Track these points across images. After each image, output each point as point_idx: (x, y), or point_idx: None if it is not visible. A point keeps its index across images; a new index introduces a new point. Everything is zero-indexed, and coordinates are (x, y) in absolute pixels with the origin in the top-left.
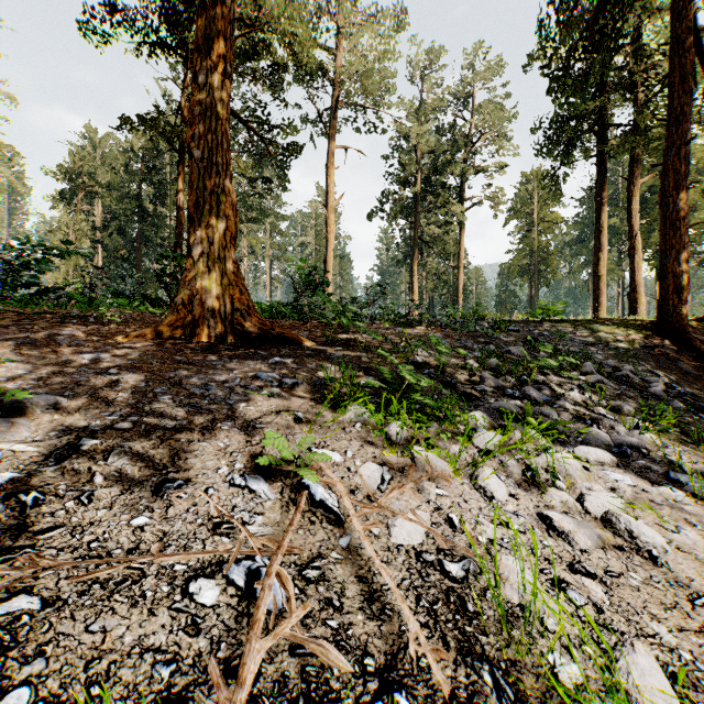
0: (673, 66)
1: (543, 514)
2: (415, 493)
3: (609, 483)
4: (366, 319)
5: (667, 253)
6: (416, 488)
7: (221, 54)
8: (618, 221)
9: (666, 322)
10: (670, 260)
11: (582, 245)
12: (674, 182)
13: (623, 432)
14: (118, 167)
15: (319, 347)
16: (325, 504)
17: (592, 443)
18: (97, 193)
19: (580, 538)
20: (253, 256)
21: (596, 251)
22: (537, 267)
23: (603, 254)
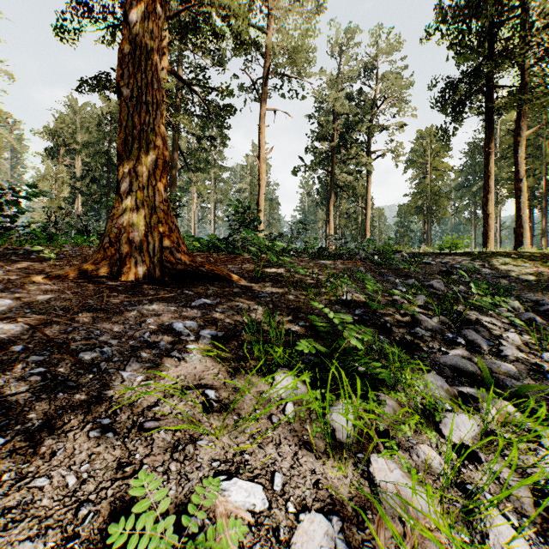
0: None
1: None
2: None
3: None
4: (293, 252)
5: None
6: None
7: None
8: (496, 169)
9: None
10: None
11: (466, 189)
12: None
13: None
14: (93, 129)
15: (248, 283)
16: None
17: None
18: (75, 149)
19: None
20: (201, 200)
21: (485, 193)
22: (430, 207)
23: (491, 195)
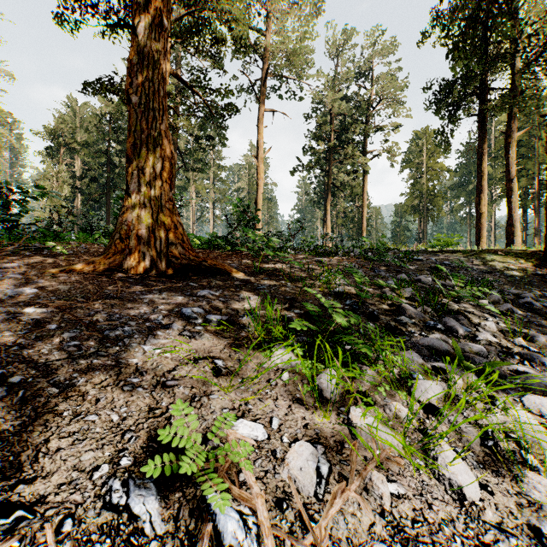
0: None
1: (544, 534)
2: (363, 498)
3: None
4: (290, 250)
5: None
6: (362, 485)
7: (157, 8)
8: (491, 169)
9: None
10: None
11: (461, 189)
12: None
13: None
14: (93, 129)
15: (247, 277)
16: None
17: (535, 388)
18: (75, 149)
19: None
20: (199, 199)
21: (478, 192)
22: (426, 207)
23: (484, 195)
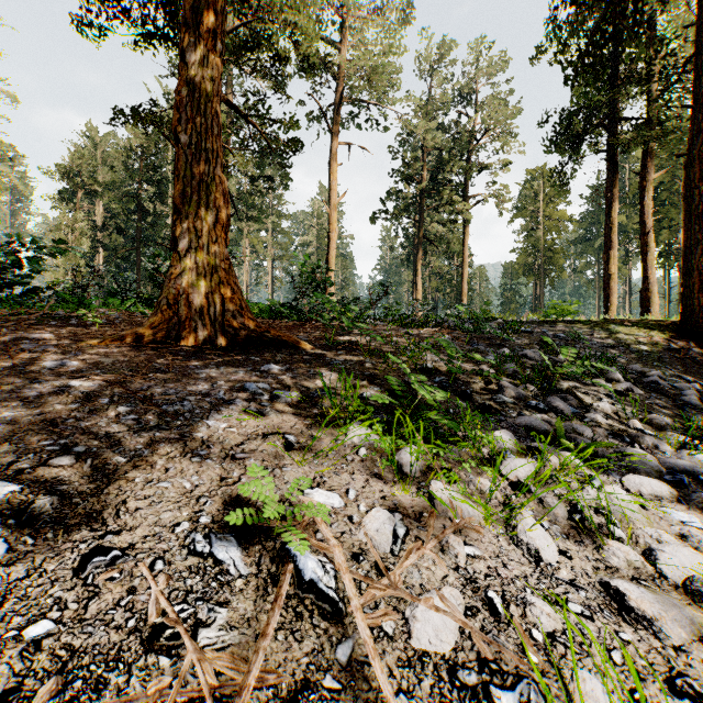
0: (698, 49)
1: (612, 586)
2: (438, 556)
3: (675, 527)
4: (370, 320)
5: (691, 249)
6: (439, 547)
7: (211, 29)
8: (625, 219)
9: (690, 323)
10: (695, 256)
11: (588, 244)
12: (699, 172)
13: (668, 452)
14: (119, 166)
15: (318, 351)
16: (316, 587)
17: (640, 470)
18: (97, 191)
19: (669, 627)
20: (255, 256)
21: (606, 249)
22: (542, 266)
23: (613, 252)
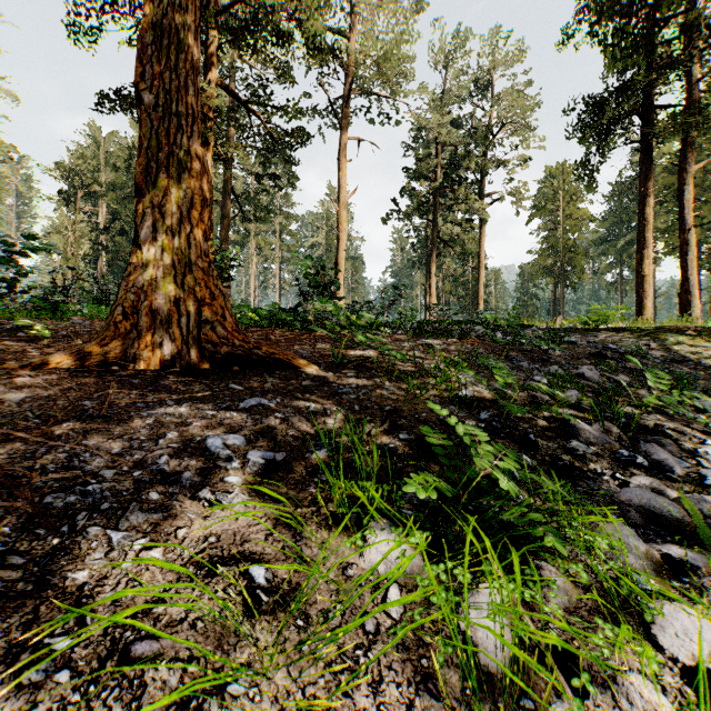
0: None
1: None
2: None
3: None
4: (384, 328)
5: None
6: None
7: None
8: None
9: None
10: None
11: (609, 244)
12: None
13: None
14: (122, 167)
15: (323, 372)
16: None
17: None
18: (98, 192)
19: None
20: (262, 258)
21: (639, 248)
22: (563, 268)
23: (647, 251)
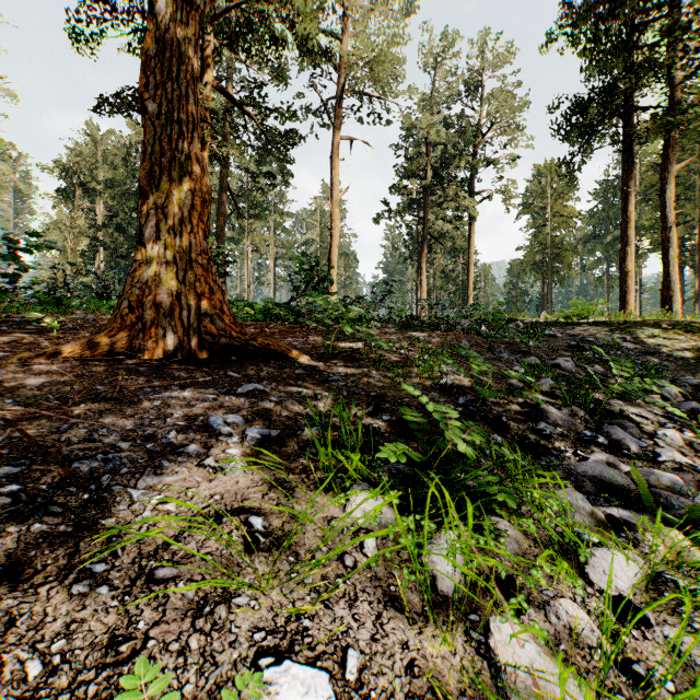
0: None
1: None
2: None
3: None
4: (374, 322)
5: None
6: None
7: None
8: (636, 215)
9: None
10: None
11: (597, 241)
12: None
13: None
14: (119, 164)
15: (314, 362)
16: None
17: None
18: (96, 189)
19: None
20: (257, 254)
21: (623, 245)
22: (550, 264)
23: (630, 248)
